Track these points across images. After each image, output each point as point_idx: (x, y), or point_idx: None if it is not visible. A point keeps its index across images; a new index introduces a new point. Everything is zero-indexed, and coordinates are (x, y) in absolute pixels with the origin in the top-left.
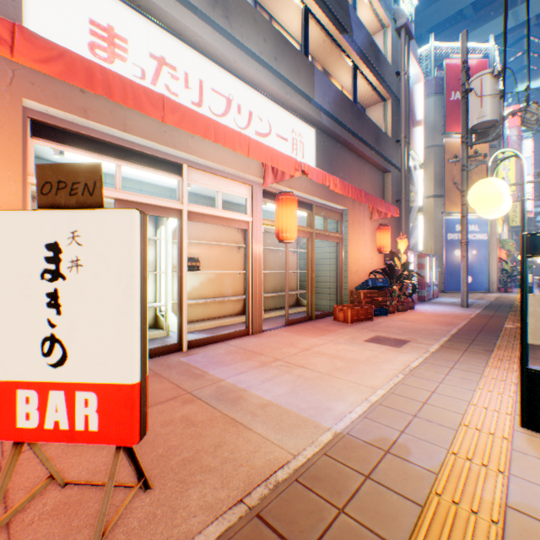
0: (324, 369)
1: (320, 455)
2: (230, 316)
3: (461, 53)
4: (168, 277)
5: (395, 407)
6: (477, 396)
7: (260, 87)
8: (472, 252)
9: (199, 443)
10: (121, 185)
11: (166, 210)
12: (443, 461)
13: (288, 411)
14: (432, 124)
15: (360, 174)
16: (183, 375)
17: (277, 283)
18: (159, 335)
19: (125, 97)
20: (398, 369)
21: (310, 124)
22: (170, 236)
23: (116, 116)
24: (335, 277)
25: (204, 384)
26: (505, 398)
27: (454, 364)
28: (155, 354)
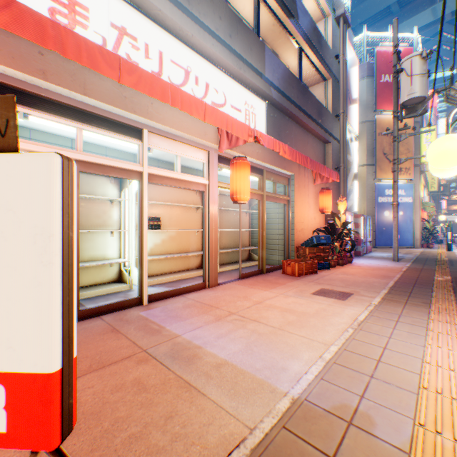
0: (277, 324)
1: (278, 428)
2: (189, 270)
3: (392, 38)
4: (132, 235)
5: (350, 366)
6: (428, 353)
7: (216, 61)
8: (399, 213)
9: (149, 414)
10: (81, 147)
11: (127, 172)
12: (412, 436)
13: (244, 372)
14: (365, 102)
15: (305, 144)
16: (140, 331)
17: (231, 240)
18: (122, 289)
19: (79, 54)
20: (347, 322)
21: (261, 98)
22: (133, 198)
23: (75, 80)
24: (283, 234)
25: (160, 340)
26: (456, 355)
27: (398, 318)
28: (116, 309)
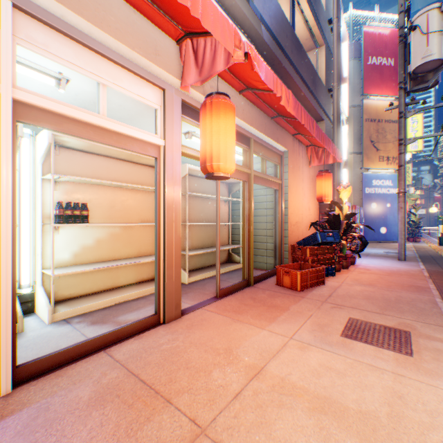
0: None
1: None
2: (143, 284)
3: None
4: (36, 232)
5: None
6: None
7: None
8: (387, 205)
9: None
10: None
11: None
12: None
13: None
14: (351, 86)
15: None
16: None
17: (205, 237)
18: None
19: None
20: None
21: (246, 38)
22: (38, 170)
23: None
24: (273, 229)
25: None
26: None
27: None
28: None
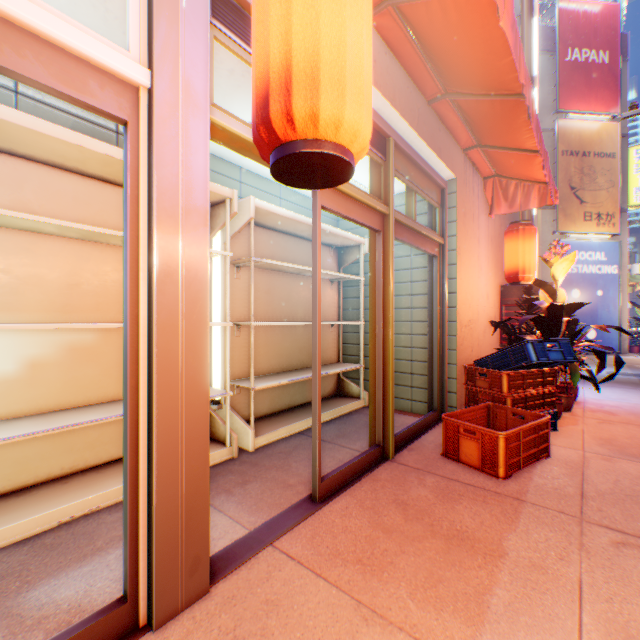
0: None
1: None
2: None
3: None
4: None
5: None
6: None
7: None
8: (597, 293)
9: None
10: None
11: None
12: None
13: None
14: (538, 97)
15: None
16: None
17: (294, 350)
18: None
19: None
20: None
21: None
22: None
23: None
24: (425, 335)
25: None
26: None
27: None
28: None
